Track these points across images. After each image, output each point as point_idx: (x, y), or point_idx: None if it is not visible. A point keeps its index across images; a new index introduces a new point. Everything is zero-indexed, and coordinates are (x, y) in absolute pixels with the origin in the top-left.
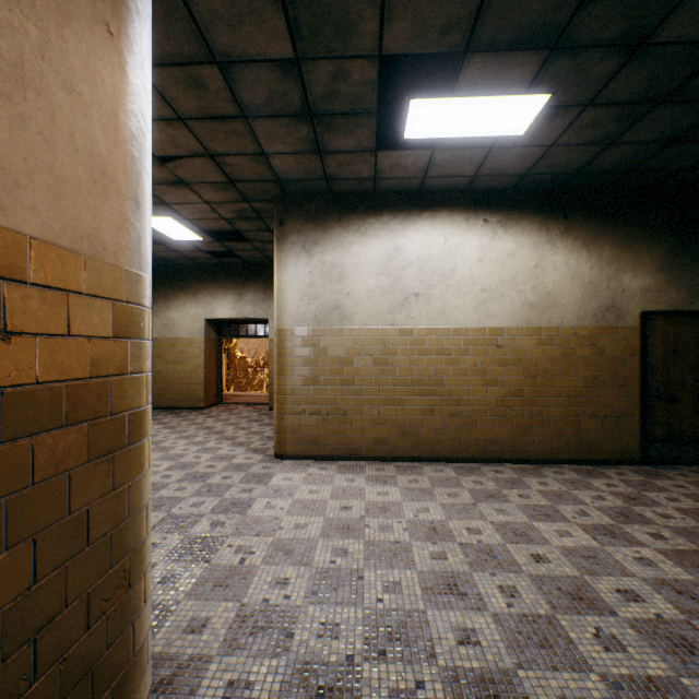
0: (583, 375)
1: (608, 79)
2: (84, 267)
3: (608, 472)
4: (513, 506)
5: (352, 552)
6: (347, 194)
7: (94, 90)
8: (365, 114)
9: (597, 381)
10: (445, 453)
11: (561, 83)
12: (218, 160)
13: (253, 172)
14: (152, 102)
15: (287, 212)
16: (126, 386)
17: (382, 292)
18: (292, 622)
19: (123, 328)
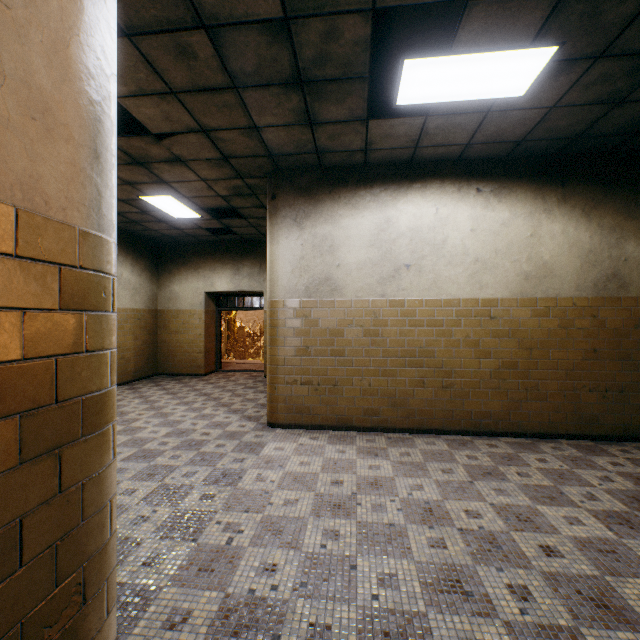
0: (582, 347)
1: (626, 24)
2: (15, 222)
3: (611, 449)
4: (513, 485)
5: (343, 534)
6: (338, 168)
7: (31, 6)
8: (356, 79)
9: (598, 354)
10: (436, 425)
11: (572, 32)
12: (212, 135)
13: (246, 147)
14: (144, 75)
15: (279, 187)
16: (79, 366)
17: (373, 263)
18: (278, 620)
19: (76, 298)
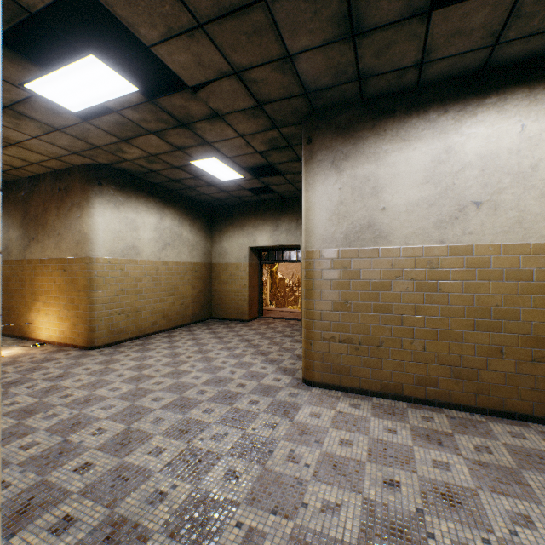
0: None
1: None
2: None
3: None
4: None
5: None
6: (382, 97)
7: None
8: None
9: None
10: (521, 409)
11: None
12: (244, 77)
13: (279, 86)
14: (169, 7)
15: (315, 129)
16: None
17: (427, 203)
18: None
19: None
